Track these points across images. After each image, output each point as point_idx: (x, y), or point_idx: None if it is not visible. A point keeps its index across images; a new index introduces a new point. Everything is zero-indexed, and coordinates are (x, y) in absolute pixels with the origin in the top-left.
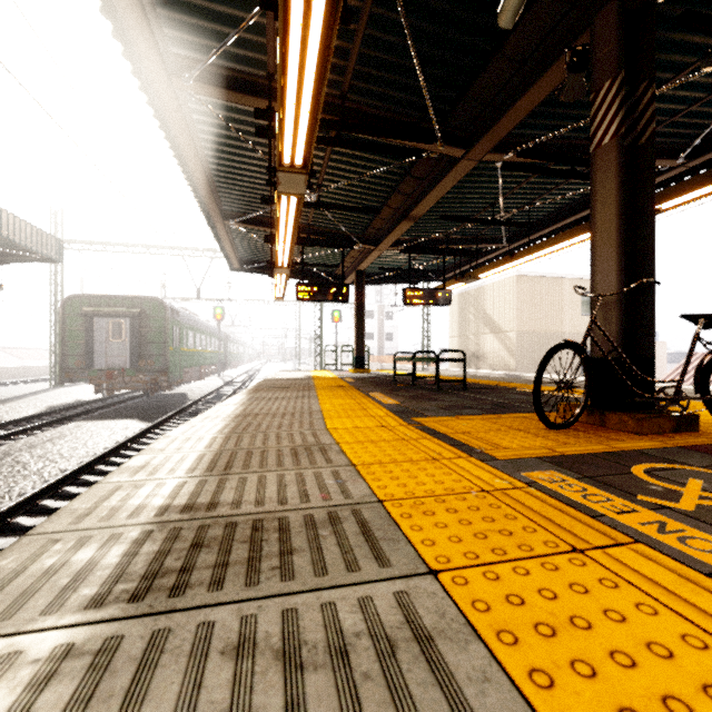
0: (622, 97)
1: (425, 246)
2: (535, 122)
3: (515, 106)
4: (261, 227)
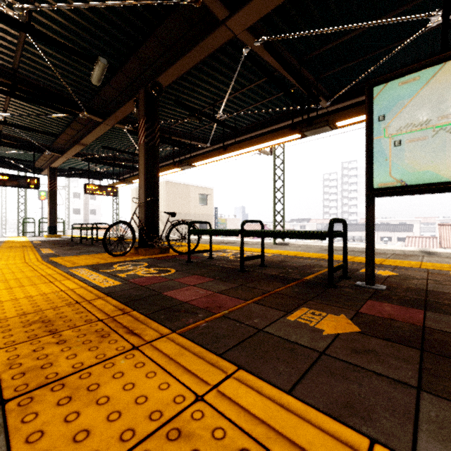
0: (145, 128)
1: (99, 159)
2: None
3: (120, 110)
4: None
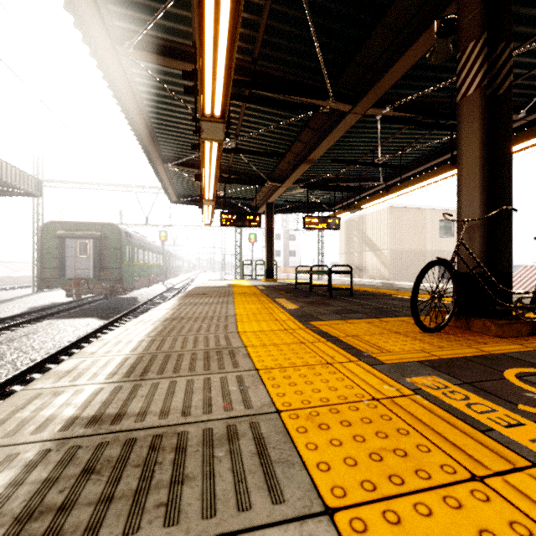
0: (485, 54)
1: (320, 183)
2: (407, 84)
3: (393, 68)
4: (193, 169)
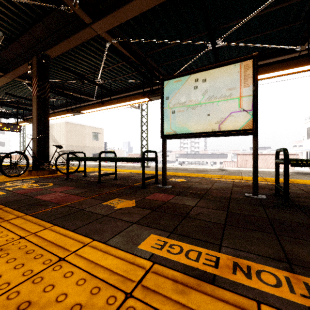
0: (37, 85)
1: (4, 103)
2: None
3: (18, 68)
4: None
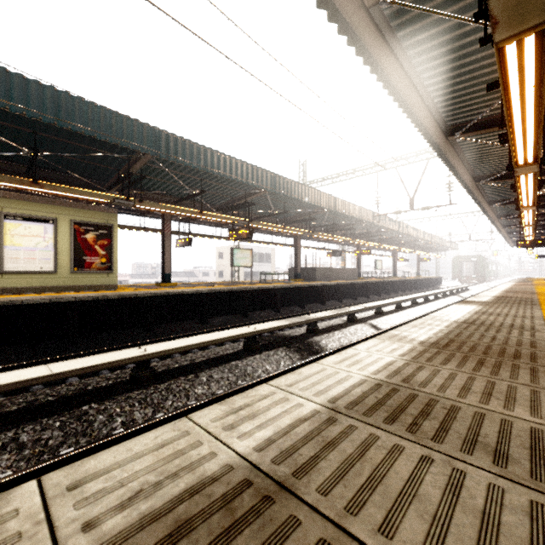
0: None
1: None
2: None
3: None
4: None
